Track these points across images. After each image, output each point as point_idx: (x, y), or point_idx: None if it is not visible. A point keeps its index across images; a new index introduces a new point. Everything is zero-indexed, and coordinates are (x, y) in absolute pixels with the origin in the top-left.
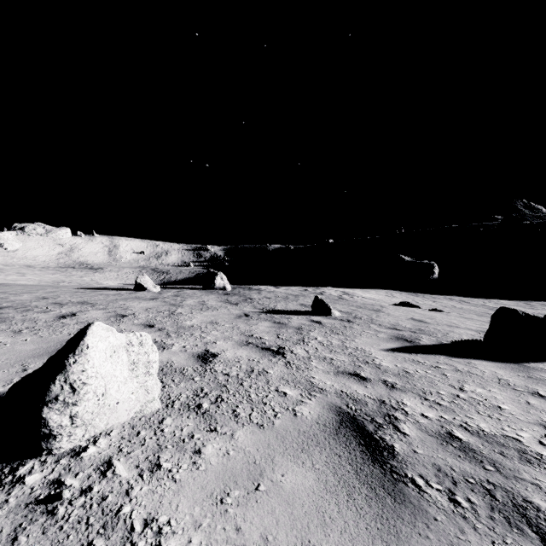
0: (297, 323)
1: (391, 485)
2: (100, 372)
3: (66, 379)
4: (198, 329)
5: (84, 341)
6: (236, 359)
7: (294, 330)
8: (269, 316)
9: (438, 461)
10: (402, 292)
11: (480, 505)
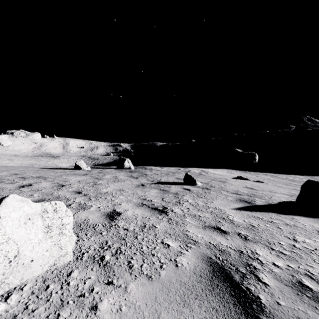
0: (175, 190)
1: None
2: (12, 238)
3: None
4: (110, 195)
5: None
6: (134, 217)
7: (173, 195)
8: (157, 186)
9: (300, 314)
10: (236, 170)
11: None
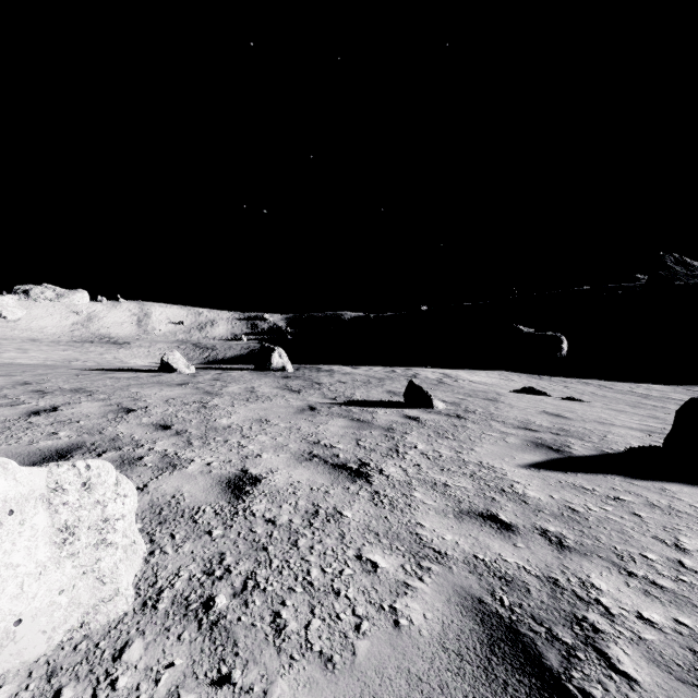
0: (385, 421)
1: None
2: None
3: None
4: (237, 432)
5: None
6: (291, 488)
7: (382, 432)
8: (344, 410)
9: None
10: (520, 374)
11: None
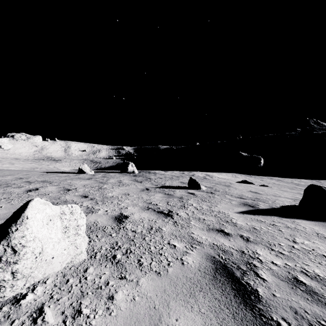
0: (179, 194)
1: None
2: (37, 236)
3: (8, 243)
4: (116, 199)
5: (25, 213)
6: (141, 220)
7: (178, 199)
8: (161, 190)
9: (293, 304)
10: (241, 174)
11: None
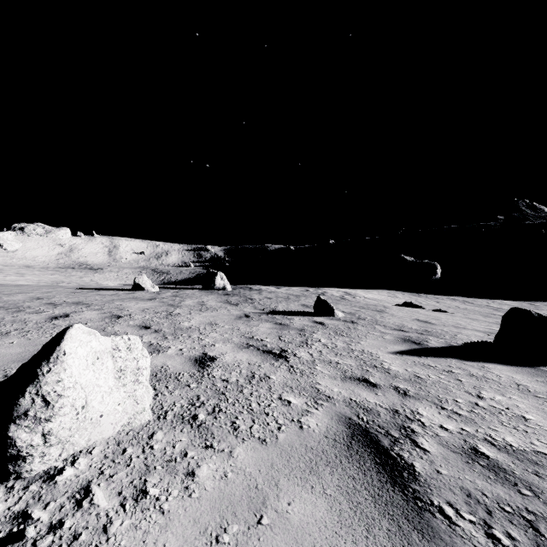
0: (299, 324)
1: (415, 515)
2: (79, 382)
3: (37, 391)
4: (196, 331)
5: (61, 347)
6: (236, 363)
7: (297, 332)
8: (270, 317)
9: (466, 483)
10: (404, 292)
11: (524, 542)
